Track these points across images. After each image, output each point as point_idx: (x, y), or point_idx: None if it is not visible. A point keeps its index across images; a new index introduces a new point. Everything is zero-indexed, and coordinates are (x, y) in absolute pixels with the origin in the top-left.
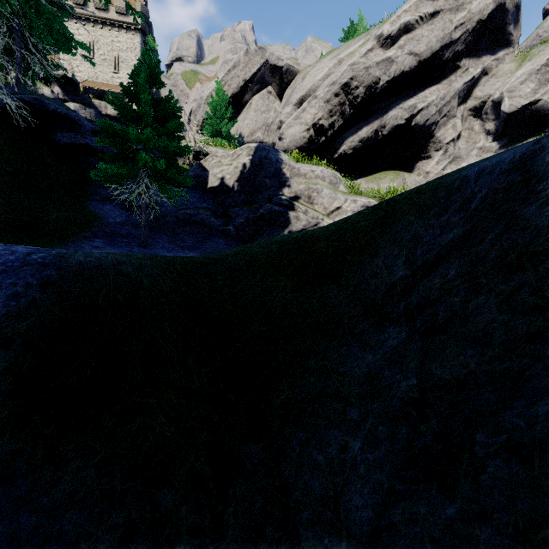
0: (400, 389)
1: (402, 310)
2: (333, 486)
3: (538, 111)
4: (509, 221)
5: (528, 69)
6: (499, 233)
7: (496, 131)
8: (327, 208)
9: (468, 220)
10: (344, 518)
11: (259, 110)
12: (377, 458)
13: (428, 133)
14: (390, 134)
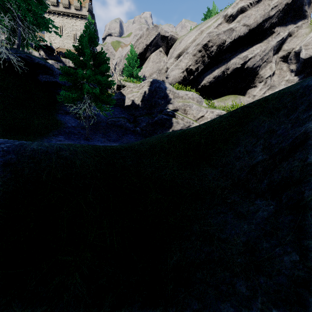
0: (283, 264)
1: (266, 186)
2: None
3: None
4: None
5: None
6: None
7: (296, 70)
8: (195, 117)
9: None
10: None
11: (154, 61)
12: None
13: (255, 72)
14: (232, 73)
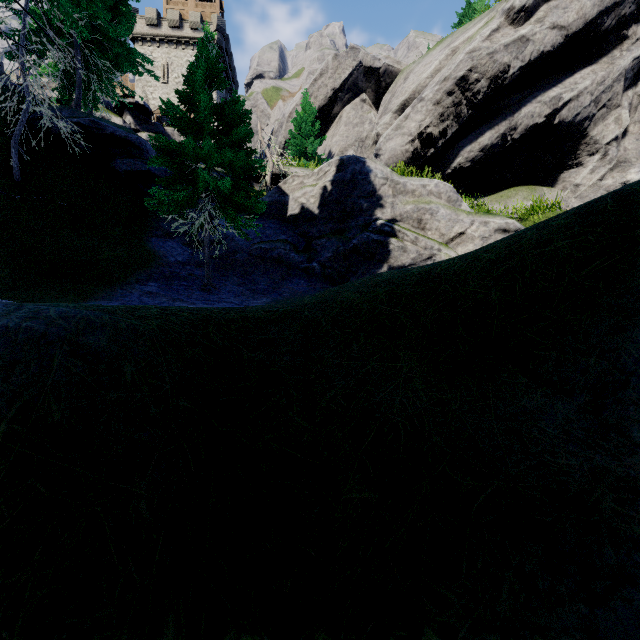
0: None
1: None
2: None
3: None
4: None
5: None
6: None
7: None
8: (444, 235)
9: None
10: None
11: (351, 123)
12: None
13: (578, 132)
14: (523, 137)
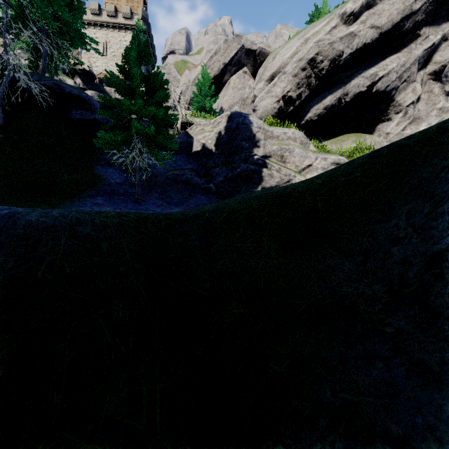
0: None
1: None
2: None
3: None
4: None
5: None
6: None
7: None
8: (298, 166)
9: None
10: None
11: (236, 87)
12: None
13: (388, 98)
14: (352, 100)
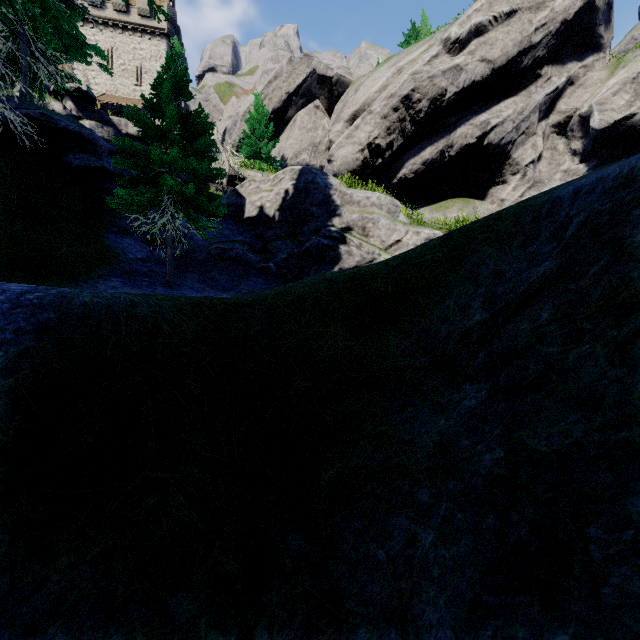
0: (482, 464)
1: (481, 363)
2: (398, 593)
3: (633, 127)
4: (619, 250)
5: (622, 77)
6: (605, 266)
7: (583, 151)
8: (384, 242)
9: (563, 250)
10: (413, 639)
11: (305, 127)
12: (456, 556)
13: (503, 154)
14: (459, 155)
